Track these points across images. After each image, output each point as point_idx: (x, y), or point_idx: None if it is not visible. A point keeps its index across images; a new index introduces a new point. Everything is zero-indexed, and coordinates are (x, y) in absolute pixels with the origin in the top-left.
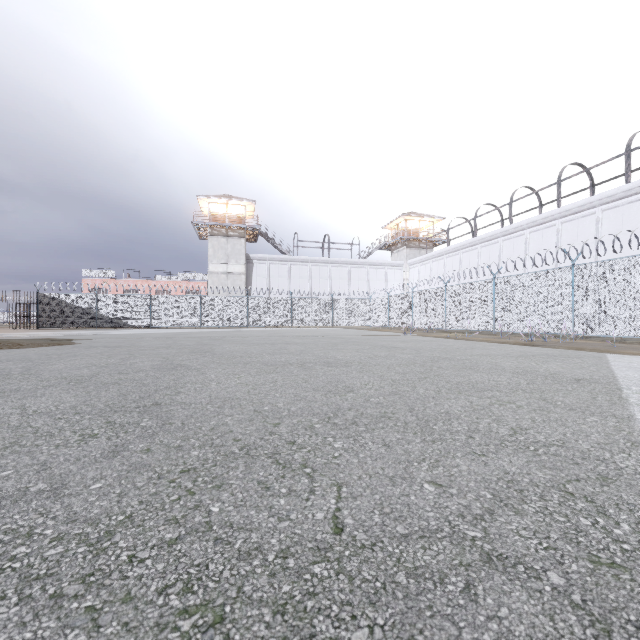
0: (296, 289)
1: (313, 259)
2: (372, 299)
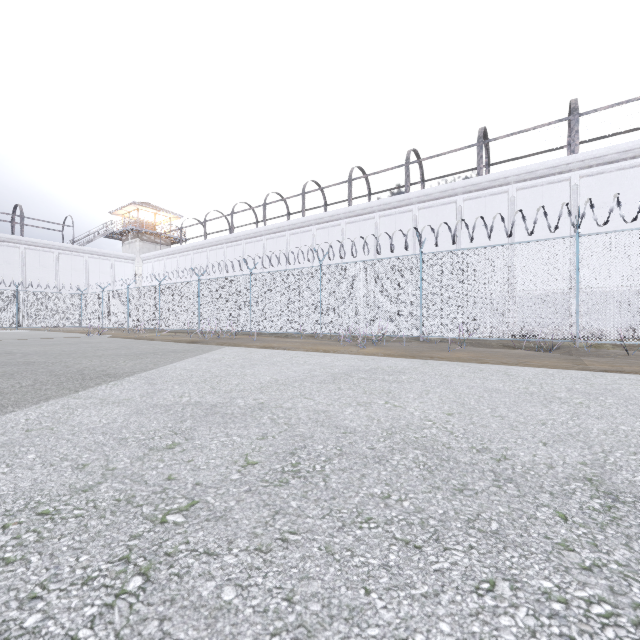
0: None
1: None
2: (84, 294)
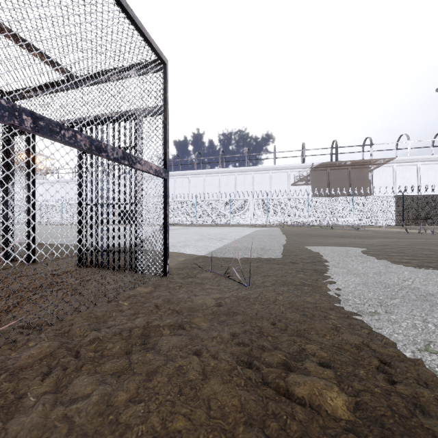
0: None
1: None
2: None
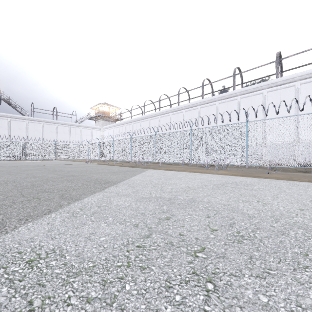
0: (32, 137)
1: (45, 120)
2: (81, 145)
